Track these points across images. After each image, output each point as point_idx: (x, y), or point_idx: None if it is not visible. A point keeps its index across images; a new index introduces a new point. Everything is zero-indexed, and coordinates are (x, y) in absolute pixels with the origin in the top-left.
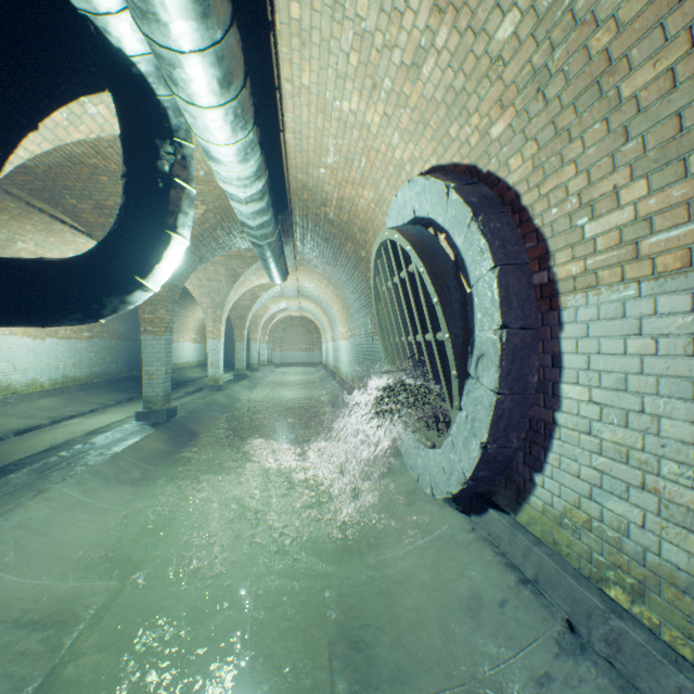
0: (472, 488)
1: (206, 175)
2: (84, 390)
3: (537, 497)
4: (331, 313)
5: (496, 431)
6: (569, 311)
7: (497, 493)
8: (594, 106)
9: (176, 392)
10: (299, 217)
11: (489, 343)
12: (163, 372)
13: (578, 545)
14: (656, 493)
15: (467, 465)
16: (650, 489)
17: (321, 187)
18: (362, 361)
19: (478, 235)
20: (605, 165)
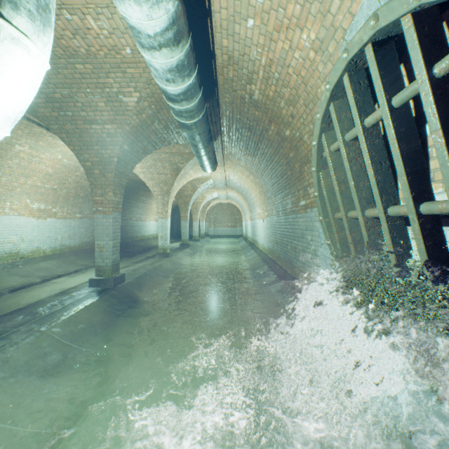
0: None
1: (133, 53)
2: (75, 255)
3: None
4: (250, 199)
5: None
6: None
7: None
8: None
9: (140, 256)
10: (225, 105)
11: None
12: (110, 245)
13: None
14: None
15: None
16: None
17: (247, 53)
18: (280, 237)
19: None
20: None
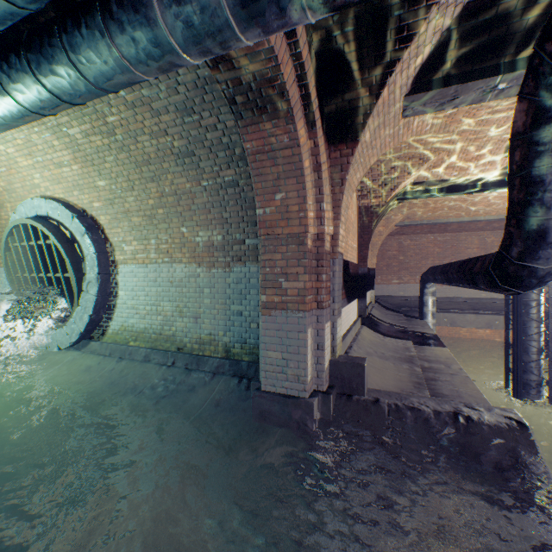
0: (84, 337)
1: None
2: None
3: (111, 329)
4: None
5: (96, 309)
6: (121, 270)
7: (95, 336)
8: (127, 218)
9: None
10: None
11: (94, 279)
12: None
13: (123, 337)
14: (140, 314)
15: (83, 326)
16: (138, 313)
17: None
18: None
19: (89, 240)
20: (129, 234)
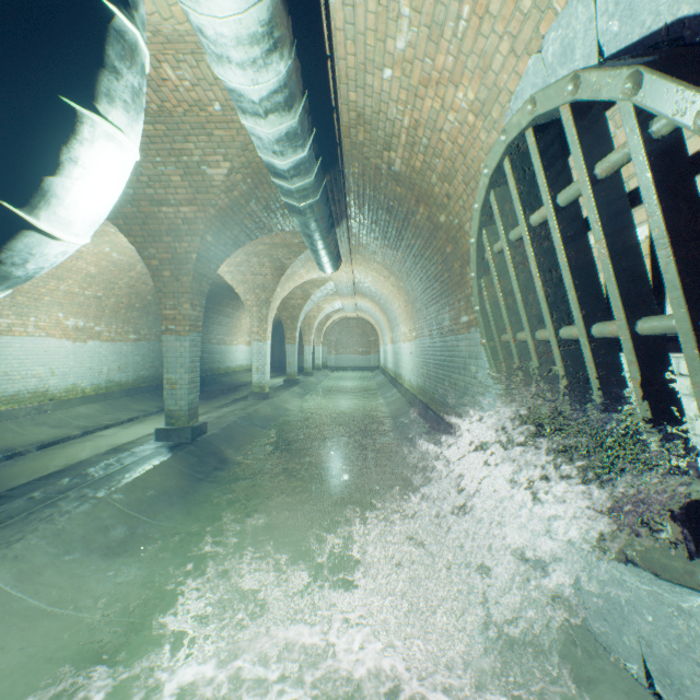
0: None
1: (223, 109)
2: (128, 396)
3: None
4: (390, 312)
5: None
6: None
7: None
8: None
9: (224, 397)
10: (353, 177)
11: None
12: (187, 381)
13: None
14: None
15: None
16: None
17: (384, 110)
18: (434, 368)
19: None
20: None
